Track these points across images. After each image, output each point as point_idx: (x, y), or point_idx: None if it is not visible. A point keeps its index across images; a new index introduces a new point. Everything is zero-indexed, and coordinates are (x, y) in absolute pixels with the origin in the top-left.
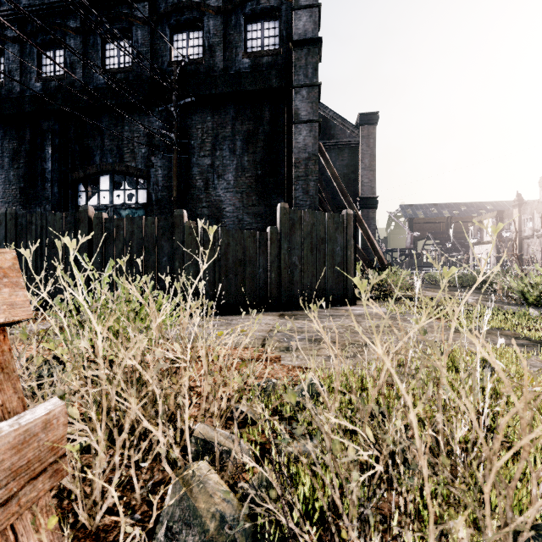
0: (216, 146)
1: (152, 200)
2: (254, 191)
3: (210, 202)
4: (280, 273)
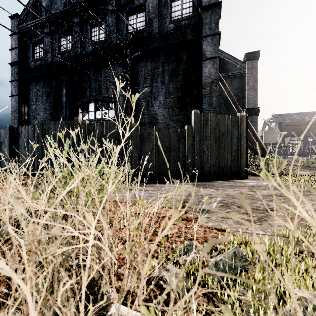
0: (153, 80)
1: (116, 115)
2: (176, 106)
3: (149, 115)
4: (194, 157)
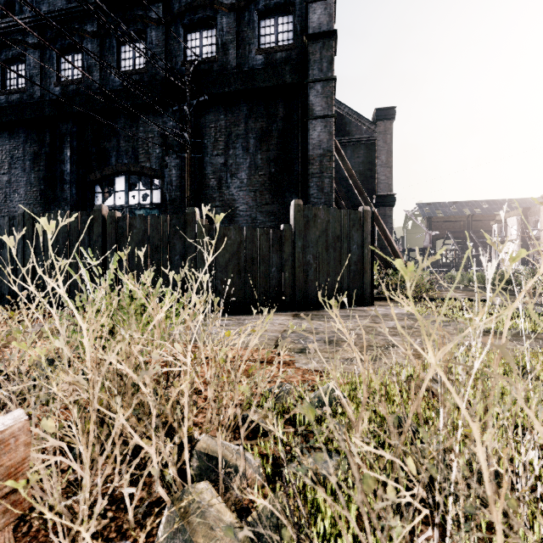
0: (229, 144)
1: (166, 200)
2: (267, 190)
3: (223, 201)
4: (294, 272)
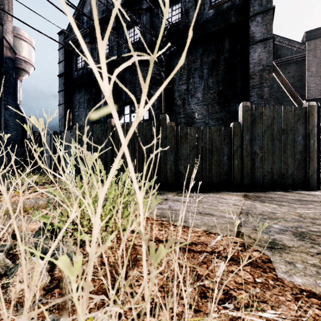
0: (189, 76)
1: (151, 116)
2: (217, 102)
3: (186, 114)
4: (242, 160)
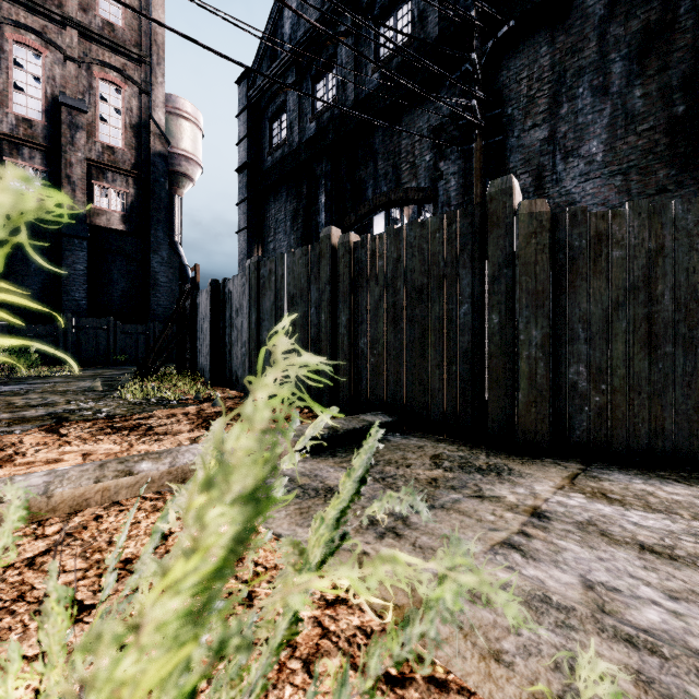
0: (559, 96)
1: None
2: (662, 159)
3: None
4: None
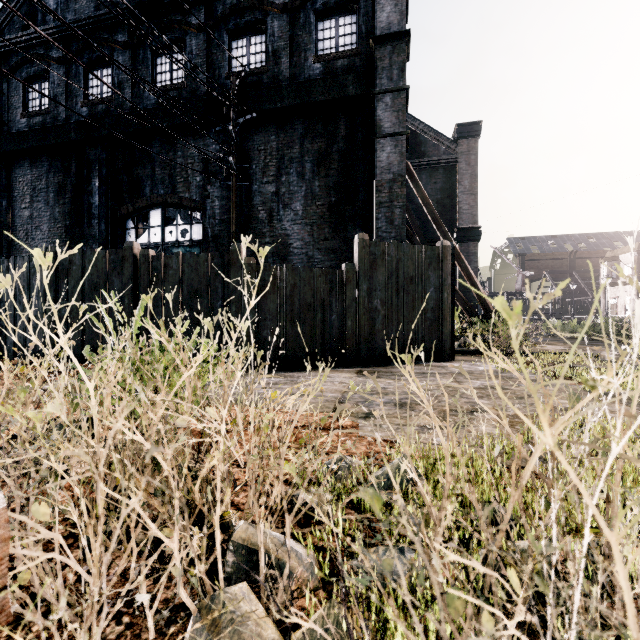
0: (281, 169)
1: (207, 236)
2: (327, 223)
3: (274, 237)
4: (358, 321)
